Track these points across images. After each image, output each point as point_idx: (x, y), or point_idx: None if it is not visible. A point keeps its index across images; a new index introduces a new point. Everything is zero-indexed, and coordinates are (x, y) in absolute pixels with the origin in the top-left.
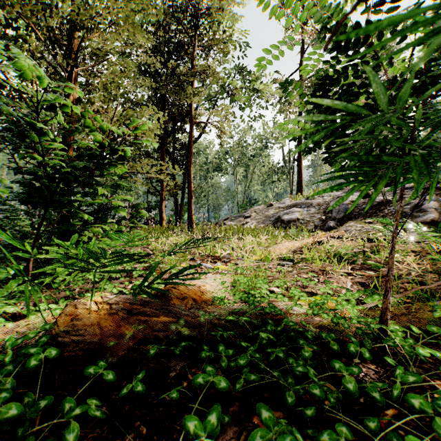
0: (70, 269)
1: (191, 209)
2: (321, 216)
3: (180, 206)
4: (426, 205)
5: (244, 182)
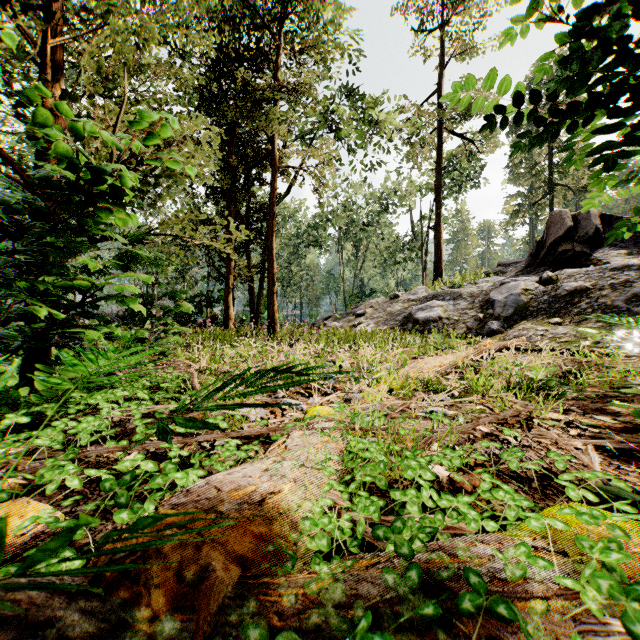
0: (7, 422)
1: (273, 303)
2: (477, 312)
3: (258, 298)
4: None
5: (353, 263)
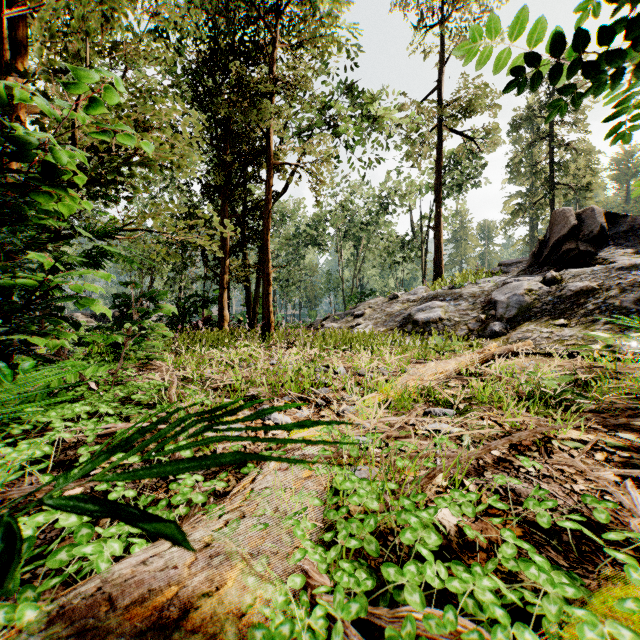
0: None
1: (268, 303)
2: (478, 313)
3: (254, 298)
4: None
5: (353, 263)
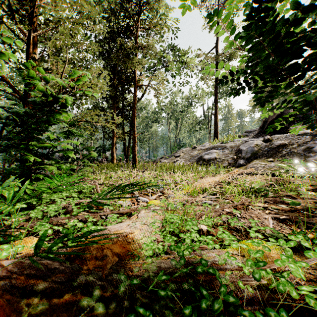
0: (17, 206)
1: (135, 151)
2: (233, 155)
3: (128, 148)
4: (316, 148)
5: (175, 130)
